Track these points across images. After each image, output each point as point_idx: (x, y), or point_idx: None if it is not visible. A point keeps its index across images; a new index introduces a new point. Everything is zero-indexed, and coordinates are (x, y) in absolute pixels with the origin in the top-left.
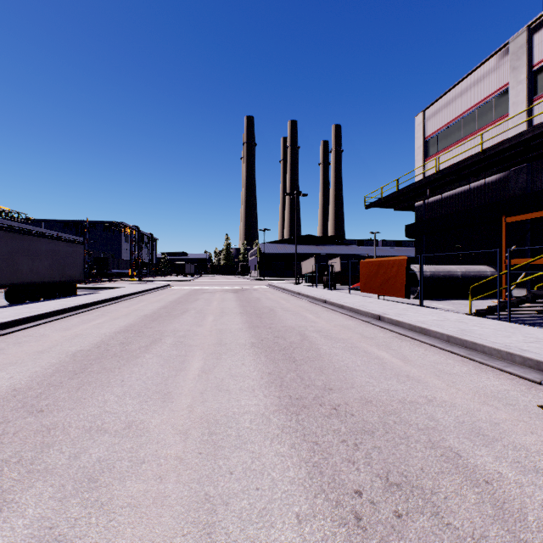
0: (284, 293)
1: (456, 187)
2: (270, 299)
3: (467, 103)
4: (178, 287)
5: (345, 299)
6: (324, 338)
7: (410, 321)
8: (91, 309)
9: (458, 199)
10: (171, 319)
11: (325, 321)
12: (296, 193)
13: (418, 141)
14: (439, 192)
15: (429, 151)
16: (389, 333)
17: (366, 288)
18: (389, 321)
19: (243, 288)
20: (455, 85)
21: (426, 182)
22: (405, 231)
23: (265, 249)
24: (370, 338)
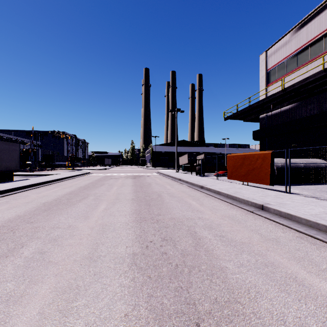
0: (169, 179)
1: (293, 103)
2: (158, 185)
3: (302, 41)
4: (95, 174)
5: (217, 185)
6: (220, 241)
7: (307, 217)
8: (3, 195)
9: (294, 111)
10: (64, 208)
11: (209, 210)
12: (176, 110)
13: (262, 72)
14: (279, 107)
15: (270, 79)
16: (287, 229)
17: (232, 176)
18: (275, 212)
19: (140, 174)
20: (291, 29)
21: (273, 98)
22: (253, 135)
23: (155, 149)
24: (273, 240)
